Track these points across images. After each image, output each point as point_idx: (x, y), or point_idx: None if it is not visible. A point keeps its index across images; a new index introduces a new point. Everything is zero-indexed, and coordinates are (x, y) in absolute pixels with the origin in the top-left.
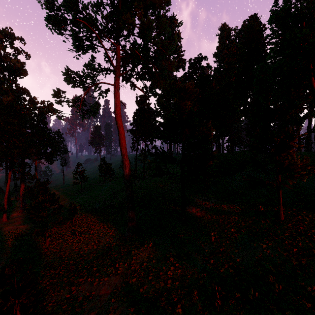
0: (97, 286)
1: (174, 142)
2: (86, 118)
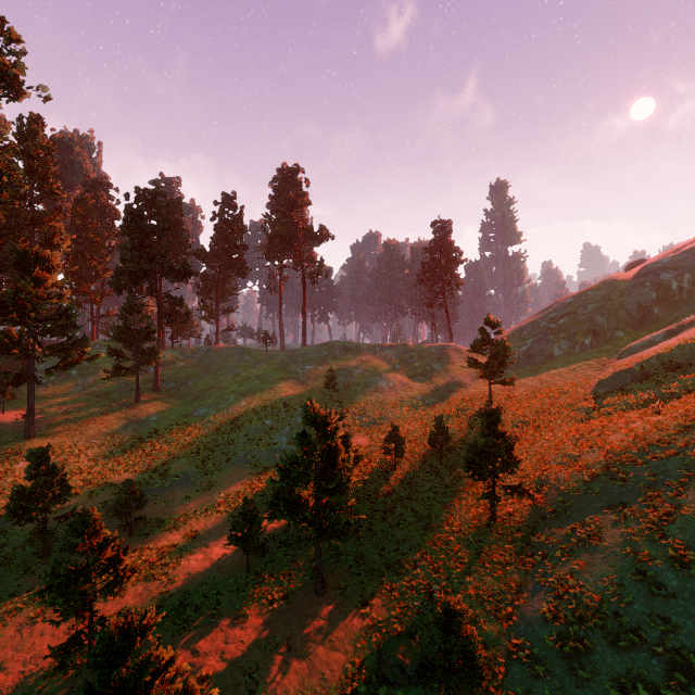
0: (3, 522)
1: (17, 325)
2: None
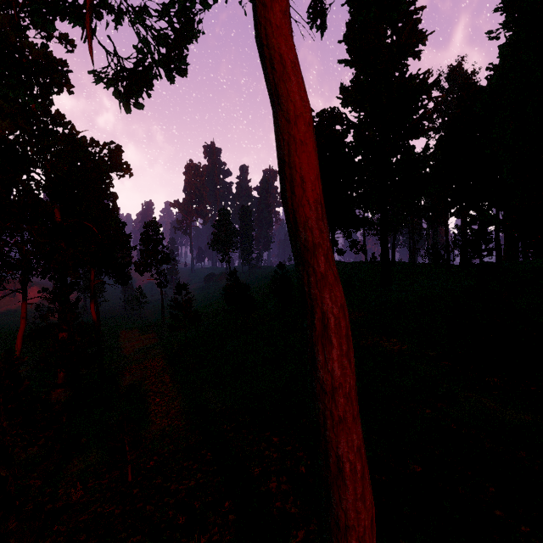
0: None
1: None
2: (142, 109)
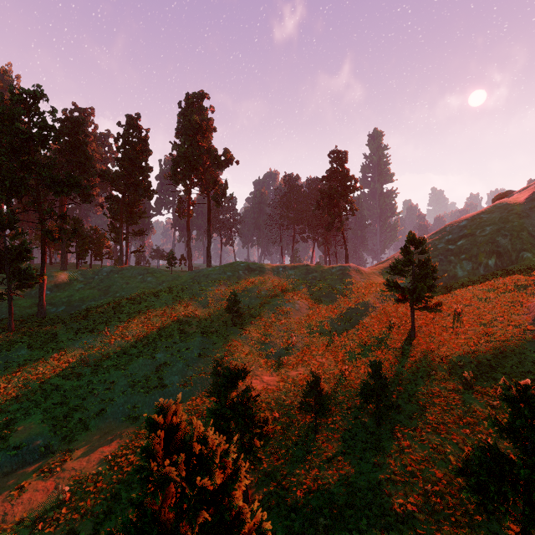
0: None
1: None
2: None
